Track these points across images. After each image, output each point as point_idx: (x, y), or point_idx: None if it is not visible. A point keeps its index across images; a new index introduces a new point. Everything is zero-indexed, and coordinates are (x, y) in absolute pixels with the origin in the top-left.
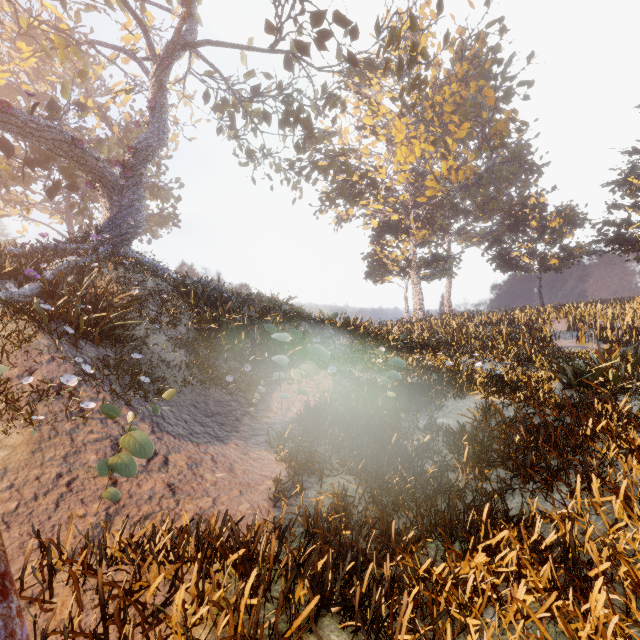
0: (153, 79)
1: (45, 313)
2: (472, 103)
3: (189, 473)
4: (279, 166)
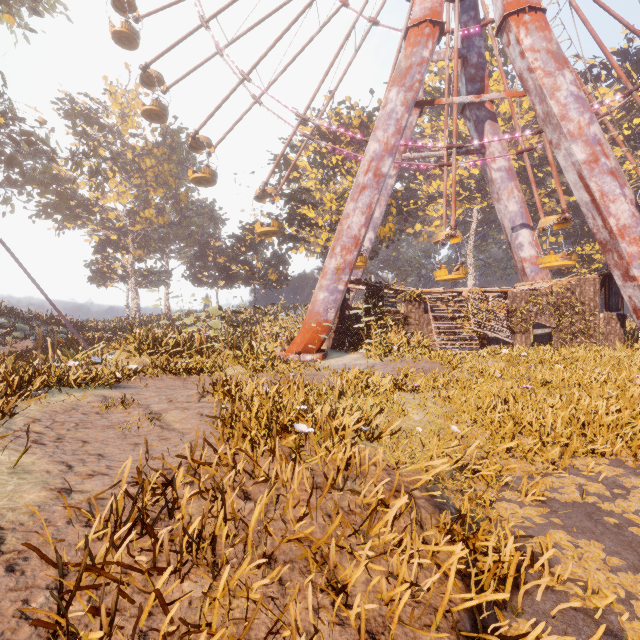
0: None
1: None
2: (170, 173)
3: None
4: None
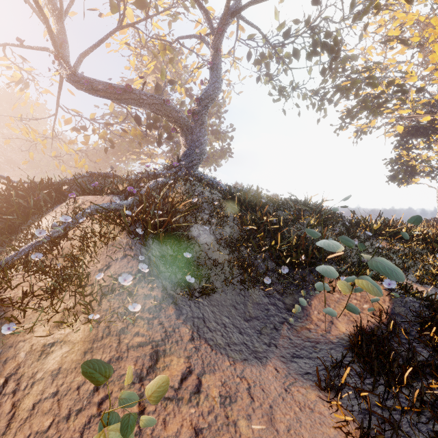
0: (212, 47)
1: (130, 218)
2: None
3: (221, 413)
4: (305, 95)
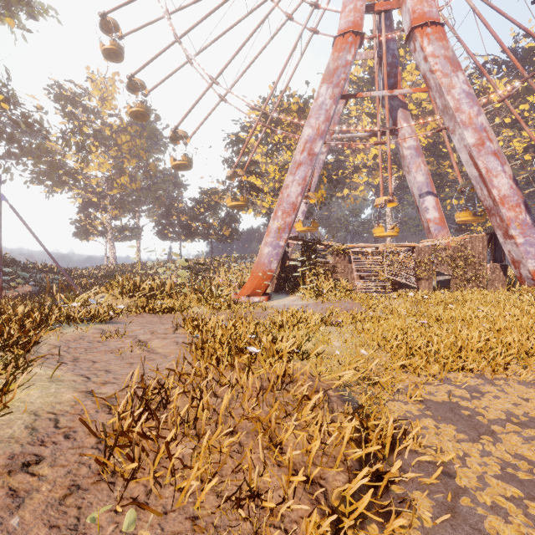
0: None
1: None
2: (141, 147)
3: None
4: None
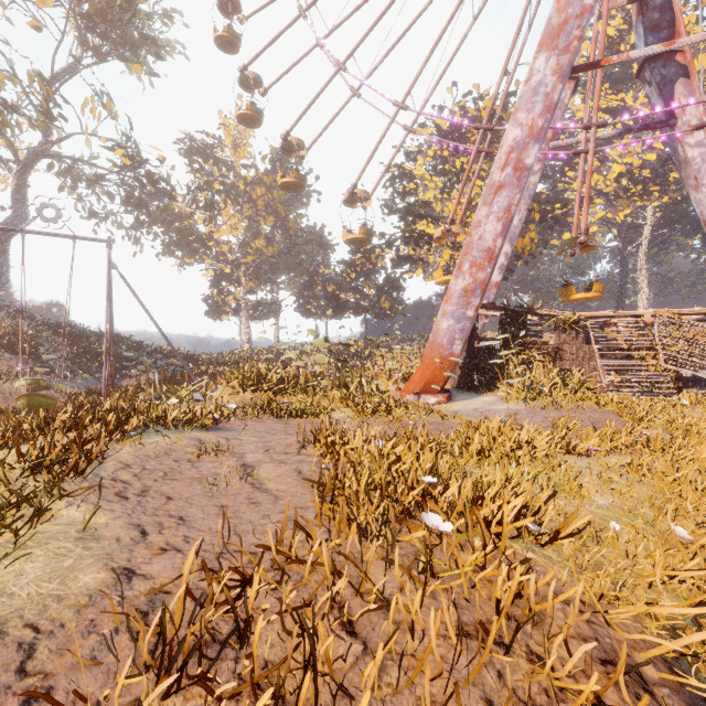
0: (16, 176)
1: None
2: (279, 201)
3: None
4: (121, 224)
